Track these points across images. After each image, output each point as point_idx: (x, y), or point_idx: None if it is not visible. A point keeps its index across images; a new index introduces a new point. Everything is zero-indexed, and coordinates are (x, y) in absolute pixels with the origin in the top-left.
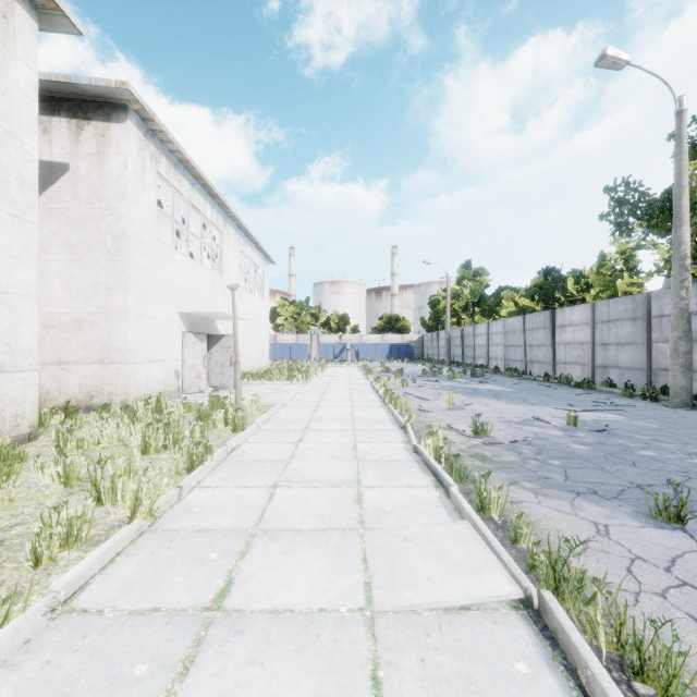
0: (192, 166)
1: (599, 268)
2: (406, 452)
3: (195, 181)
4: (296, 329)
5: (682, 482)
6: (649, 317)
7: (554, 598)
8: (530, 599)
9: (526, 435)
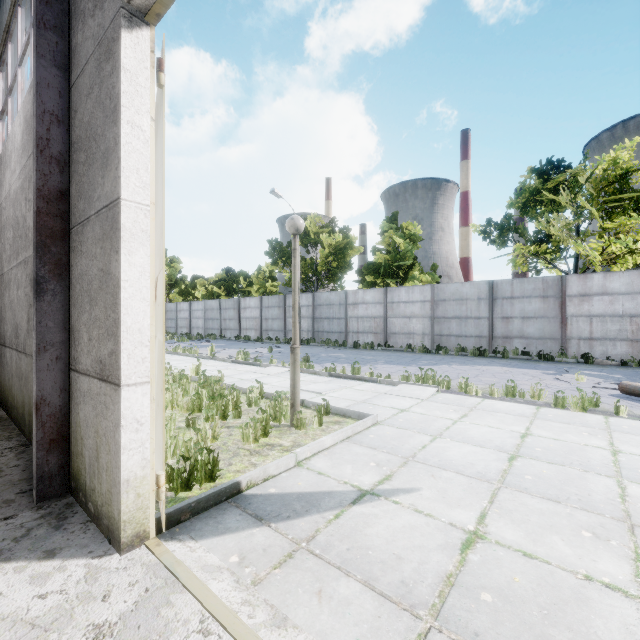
0: None
1: (258, 274)
2: (229, 363)
3: None
4: None
5: None
6: (285, 306)
7: None
8: None
9: (260, 355)
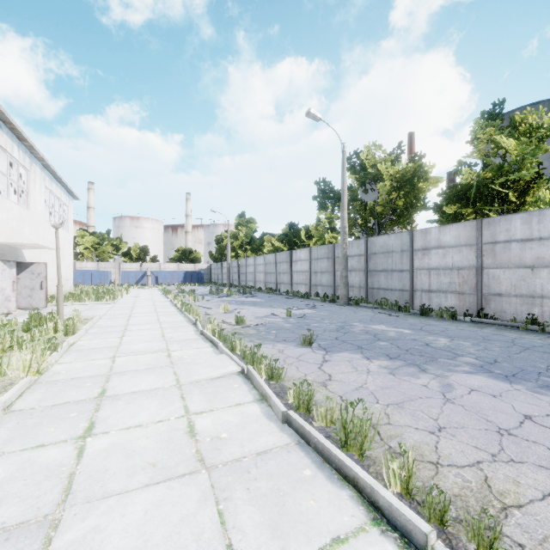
0: (2, 112)
1: (317, 226)
2: (196, 335)
3: (3, 124)
4: (97, 257)
5: (321, 333)
6: (334, 257)
7: (251, 366)
8: (244, 370)
9: (264, 321)
